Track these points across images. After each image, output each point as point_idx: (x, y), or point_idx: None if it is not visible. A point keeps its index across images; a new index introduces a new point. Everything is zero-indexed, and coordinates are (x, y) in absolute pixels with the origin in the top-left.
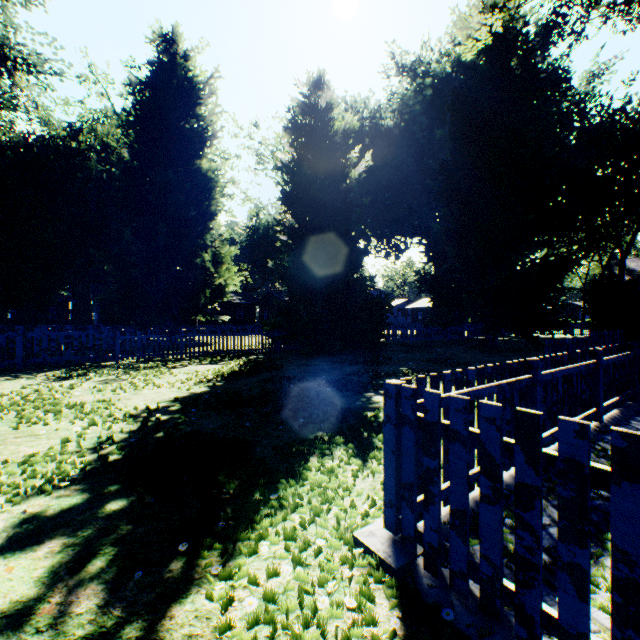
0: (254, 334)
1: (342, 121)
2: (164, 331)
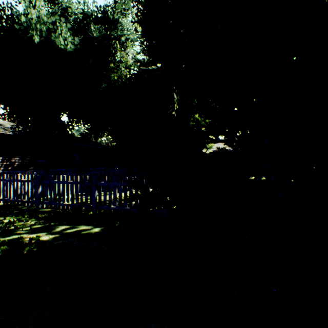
0: (122, 185)
1: None
2: (25, 175)
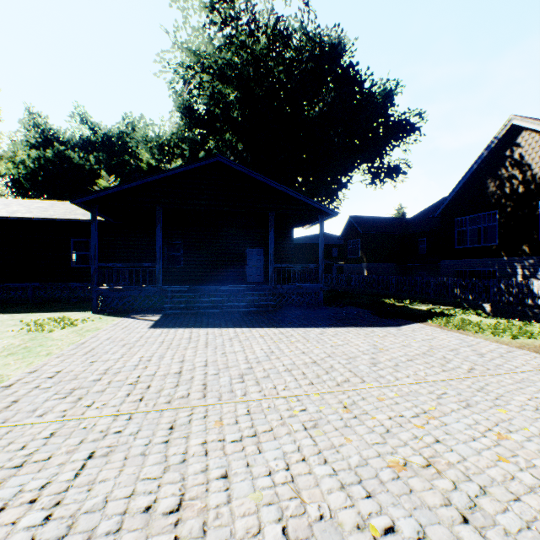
0: None
1: (77, 161)
2: None
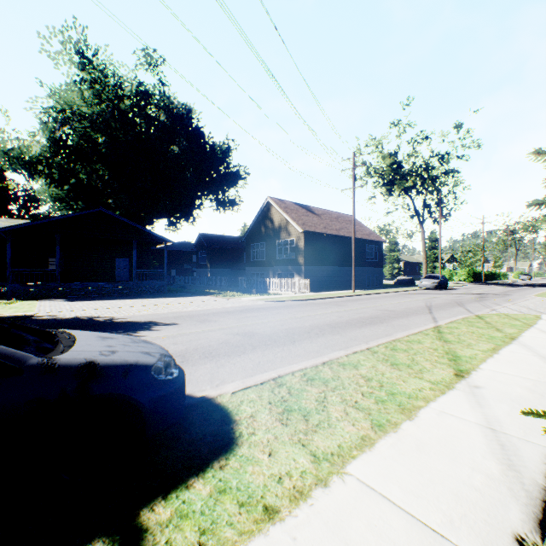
0: None
1: None
2: None
